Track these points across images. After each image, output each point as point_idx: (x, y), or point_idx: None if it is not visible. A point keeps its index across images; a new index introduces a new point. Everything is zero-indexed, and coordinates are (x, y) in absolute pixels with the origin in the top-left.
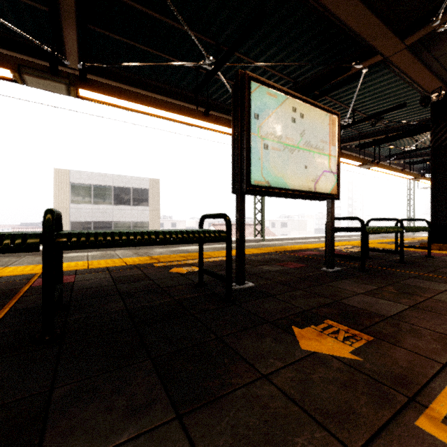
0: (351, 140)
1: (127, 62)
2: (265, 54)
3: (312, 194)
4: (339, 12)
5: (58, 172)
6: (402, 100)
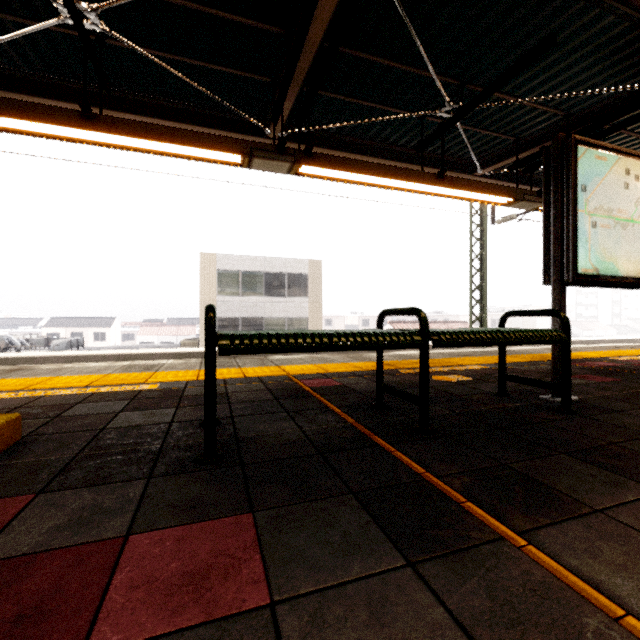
0: None
1: (331, 121)
2: (528, 84)
3: None
4: None
5: (203, 257)
6: None
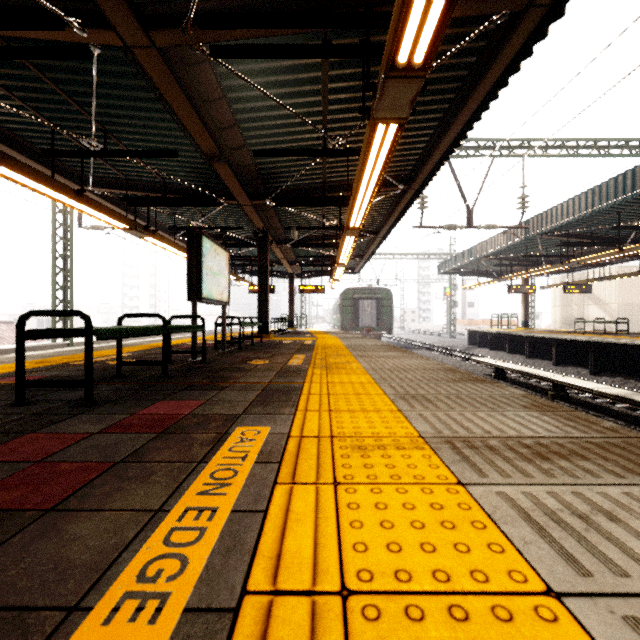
0: None
1: None
2: None
3: (221, 303)
4: (225, 179)
5: None
6: (239, 222)
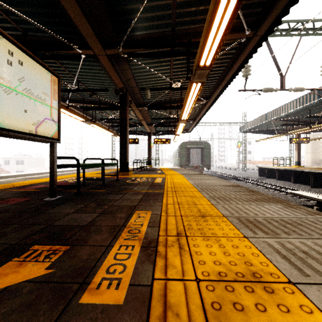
0: (78, 102)
1: None
2: None
3: (33, 136)
4: None
5: None
6: (107, 87)
